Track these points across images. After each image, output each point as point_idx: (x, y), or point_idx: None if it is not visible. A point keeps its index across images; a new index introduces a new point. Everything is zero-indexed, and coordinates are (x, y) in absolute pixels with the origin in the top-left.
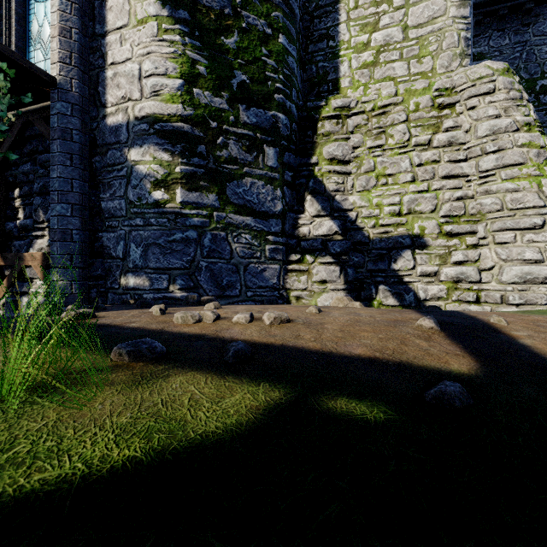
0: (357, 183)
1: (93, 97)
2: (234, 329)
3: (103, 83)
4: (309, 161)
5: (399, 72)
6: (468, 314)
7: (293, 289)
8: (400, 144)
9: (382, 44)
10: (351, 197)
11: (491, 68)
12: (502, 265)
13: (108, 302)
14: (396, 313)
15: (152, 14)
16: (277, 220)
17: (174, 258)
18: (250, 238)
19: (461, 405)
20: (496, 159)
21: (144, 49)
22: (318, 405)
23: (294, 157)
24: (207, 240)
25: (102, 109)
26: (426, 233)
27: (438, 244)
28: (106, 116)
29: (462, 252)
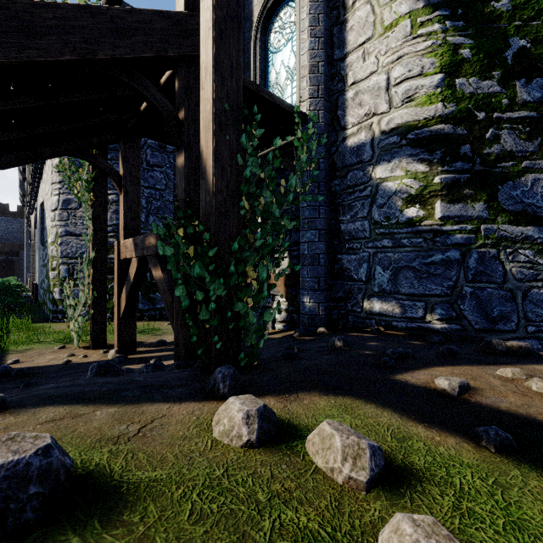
0: None
1: (331, 122)
2: None
3: (343, 106)
4: None
5: None
6: None
7: None
8: None
9: None
10: None
11: None
12: None
13: (349, 324)
14: None
15: (404, 13)
16: None
17: (432, 283)
18: (532, 254)
19: None
20: None
21: (392, 55)
22: None
23: None
24: (472, 260)
25: (342, 132)
26: None
27: None
28: (346, 138)
29: None
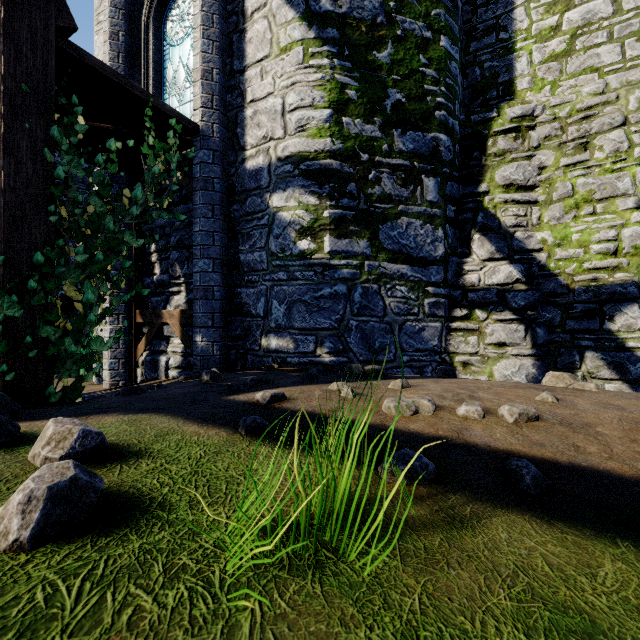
0: (547, 214)
1: (231, 140)
2: (475, 429)
3: (242, 123)
4: (477, 189)
5: (607, 58)
6: None
7: (458, 352)
8: (614, 157)
9: (579, 24)
10: (538, 234)
11: None
12: None
13: (248, 364)
14: None
15: (297, 39)
16: (438, 267)
17: (322, 317)
18: (406, 290)
19: None
20: None
21: (287, 80)
22: None
23: (457, 187)
24: (357, 295)
25: (241, 153)
26: None
27: None
28: (245, 160)
29: None
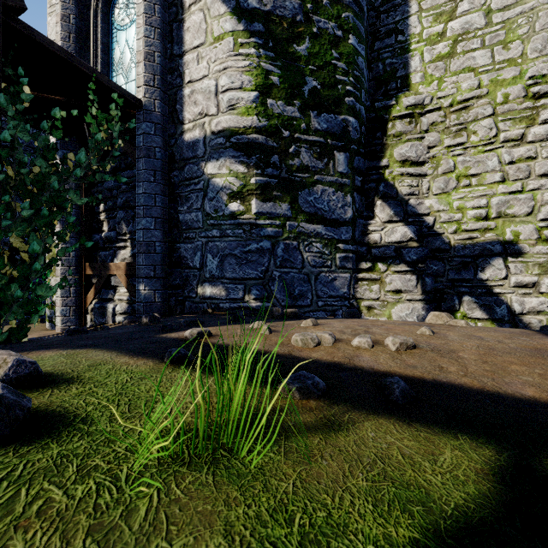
0: (434, 185)
1: (171, 115)
2: (364, 356)
3: (181, 101)
4: (379, 164)
5: (481, 61)
6: None
7: (364, 298)
8: (485, 140)
9: (460, 32)
10: (427, 201)
11: None
12: None
13: (186, 310)
14: (523, 337)
15: (228, 31)
16: (347, 228)
17: (249, 268)
18: (321, 246)
19: None
20: None
21: (220, 65)
22: None
23: (363, 161)
24: (280, 250)
25: (180, 126)
26: (521, 239)
27: (536, 251)
28: (183, 132)
29: None
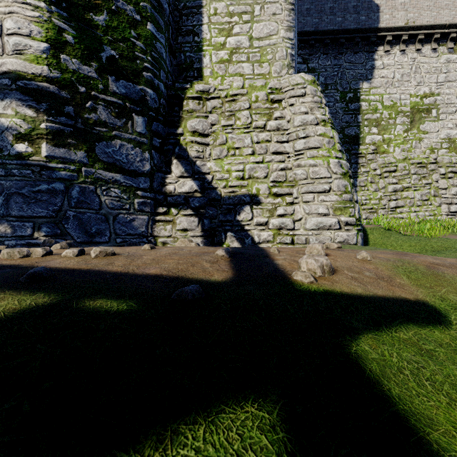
0: (213, 152)
1: None
2: (56, 260)
3: None
4: (176, 131)
5: (247, 71)
6: (263, 248)
7: (160, 236)
8: (245, 125)
9: (234, 47)
10: (209, 163)
11: (304, 79)
12: (306, 217)
13: None
14: (213, 248)
15: None
16: (145, 178)
17: (39, 207)
18: (120, 192)
19: (193, 298)
20: (304, 143)
21: (5, 7)
22: (76, 304)
23: (162, 127)
24: (75, 192)
25: None
26: (261, 193)
27: (268, 201)
28: None
29: (283, 208)
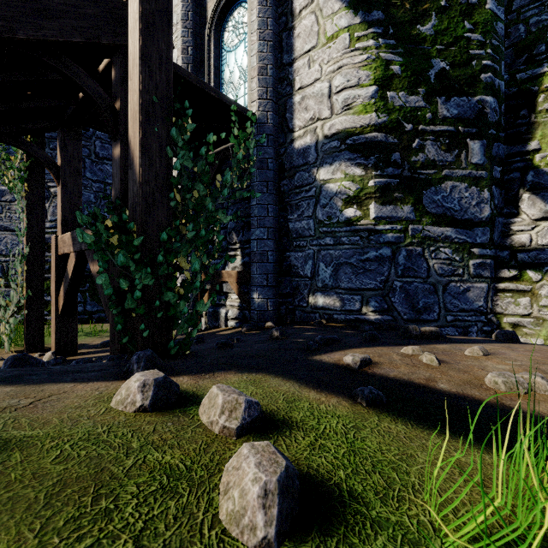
0: None
1: (281, 124)
2: None
3: (291, 109)
4: (525, 148)
5: None
6: None
7: (507, 313)
8: None
9: None
10: None
11: None
12: None
13: (296, 319)
14: None
15: (344, 27)
16: (483, 229)
17: (367, 278)
18: (450, 252)
19: None
20: None
21: (334, 65)
22: None
23: (503, 147)
24: (401, 257)
25: (290, 134)
26: None
27: None
28: (293, 140)
29: None
